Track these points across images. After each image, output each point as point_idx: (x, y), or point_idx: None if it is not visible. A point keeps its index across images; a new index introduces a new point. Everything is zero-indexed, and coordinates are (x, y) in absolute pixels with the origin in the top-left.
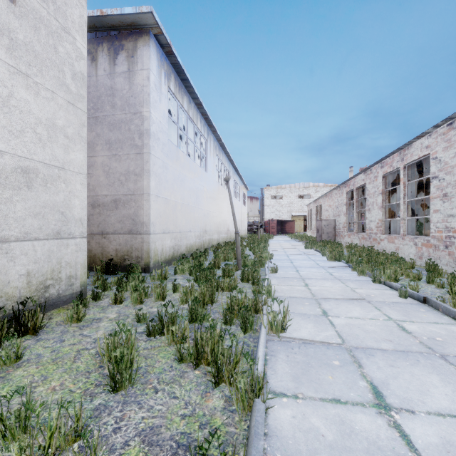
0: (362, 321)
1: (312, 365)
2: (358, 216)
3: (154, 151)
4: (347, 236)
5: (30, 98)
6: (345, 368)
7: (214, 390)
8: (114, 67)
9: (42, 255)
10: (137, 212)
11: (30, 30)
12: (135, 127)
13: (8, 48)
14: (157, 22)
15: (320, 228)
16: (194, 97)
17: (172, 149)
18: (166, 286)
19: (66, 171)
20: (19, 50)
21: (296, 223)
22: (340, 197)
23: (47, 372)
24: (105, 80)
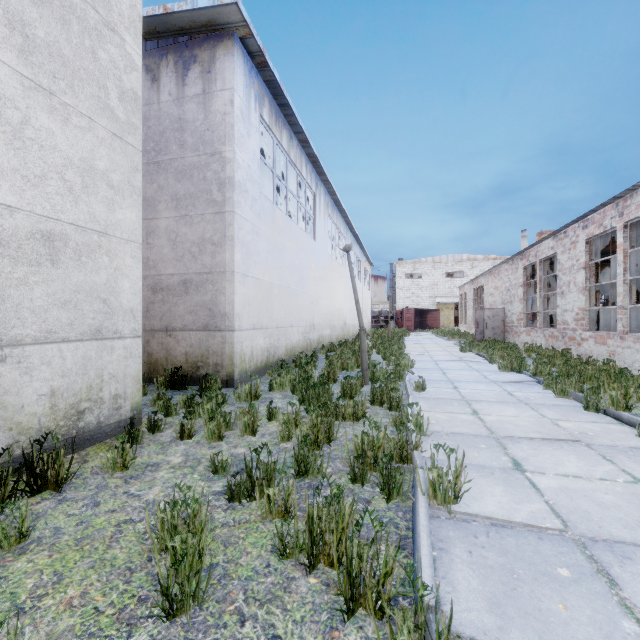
0: (587, 484)
1: (520, 576)
2: (542, 304)
3: (241, 209)
4: (525, 333)
5: (55, 127)
6: (584, 587)
7: (345, 625)
8: (183, 88)
9: (74, 364)
10: (215, 299)
11: (55, 24)
12: (212, 174)
13: (21, 51)
14: (244, 18)
15: (482, 321)
16: (298, 131)
17: (266, 206)
18: (257, 412)
19: (110, 238)
20: (38, 54)
21: (443, 313)
22: (514, 275)
23: (64, 567)
24: (171, 109)
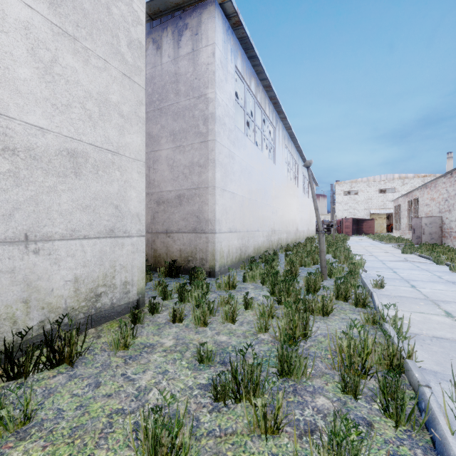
0: None
1: None
2: None
3: (220, 138)
4: None
5: (78, 66)
6: None
7: None
8: (178, 50)
9: (92, 257)
10: (201, 208)
11: None
12: (199, 112)
13: (51, 3)
14: None
15: (418, 227)
16: (263, 79)
17: (239, 136)
18: (236, 302)
19: (121, 156)
20: (65, 7)
21: (376, 222)
22: (453, 187)
23: None
24: (169, 67)
